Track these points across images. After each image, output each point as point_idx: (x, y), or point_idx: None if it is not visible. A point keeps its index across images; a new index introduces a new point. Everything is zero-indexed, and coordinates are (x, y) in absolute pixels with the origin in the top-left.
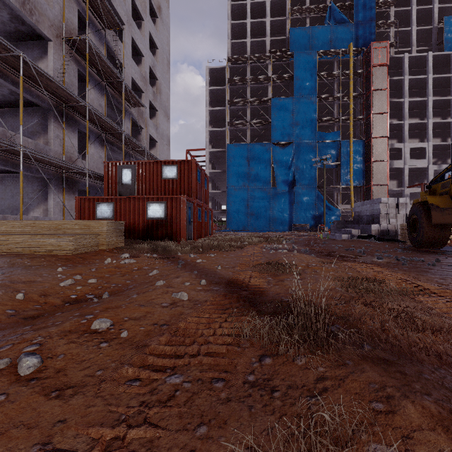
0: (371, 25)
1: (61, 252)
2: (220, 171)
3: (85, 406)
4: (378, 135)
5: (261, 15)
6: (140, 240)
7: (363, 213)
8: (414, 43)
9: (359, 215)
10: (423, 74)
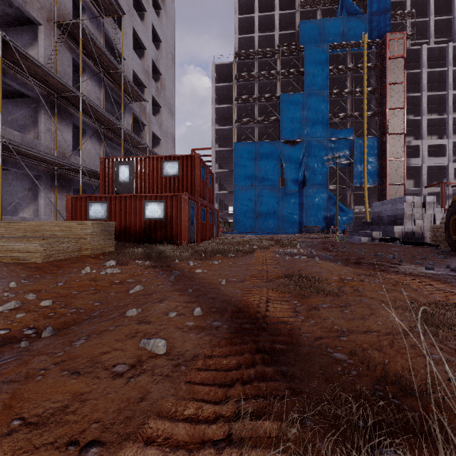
0: (386, 15)
1: (30, 259)
2: (227, 171)
3: None
4: (395, 132)
5: (270, 9)
6: (137, 243)
7: (383, 214)
8: (432, 34)
9: (378, 215)
10: (442, 67)
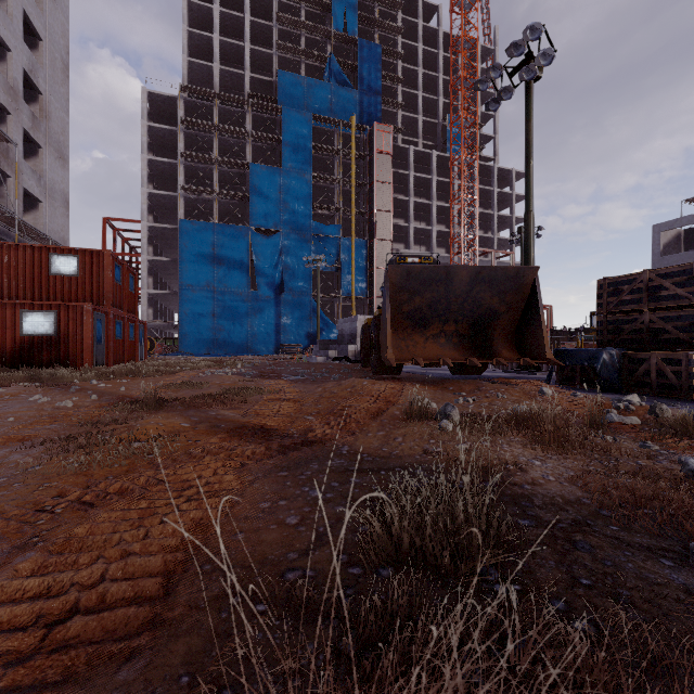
0: (377, 99)
1: None
2: (169, 261)
3: None
4: (382, 237)
5: (238, 35)
6: (8, 368)
7: (345, 332)
8: (421, 135)
9: (342, 333)
10: (429, 173)
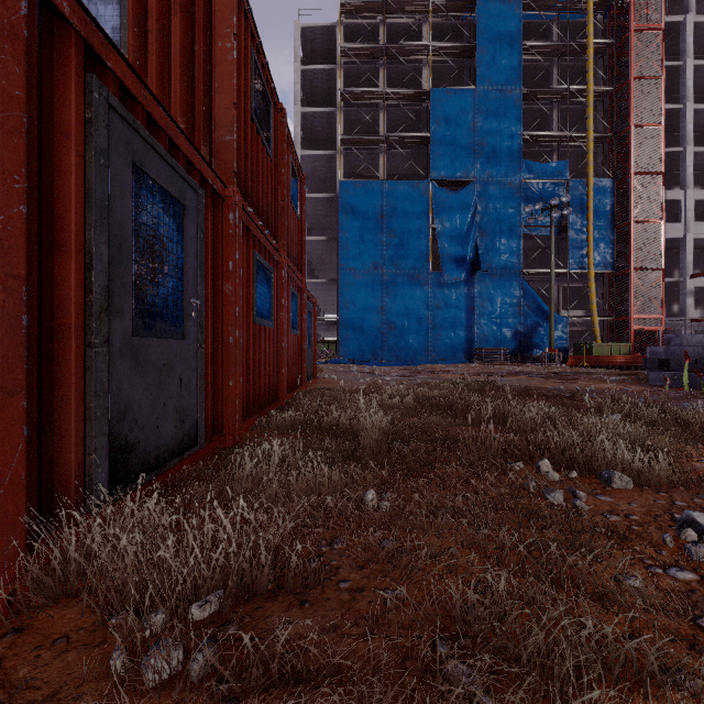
0: None
1: None
2: (325, 240)
3: None
4: (645, 170)
5: None
6: None
7: None
8: (692, 5)
9: None
10: None
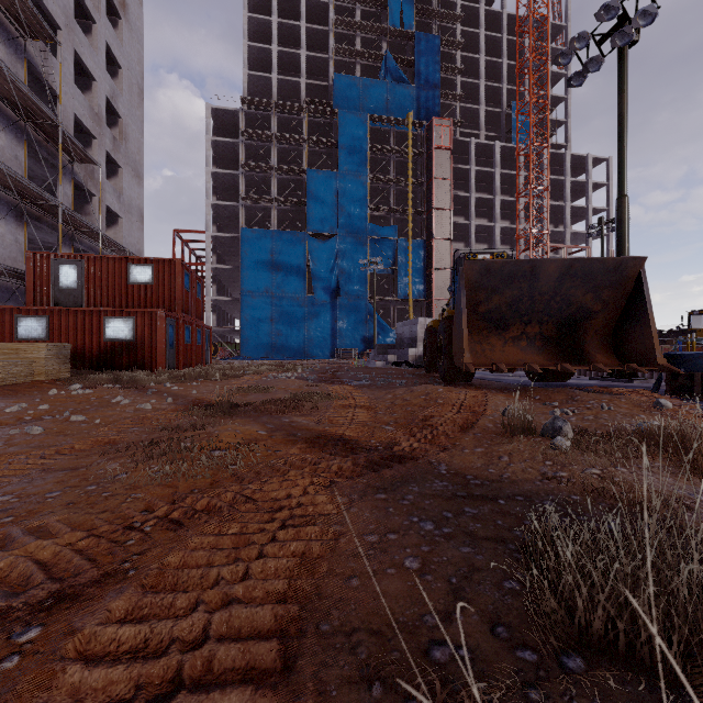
0: (435, 93)
1: None
2: (230, 268)
3: (84, 436)
4: (441, 237)
5: (295, 43)
6: (94, 370)
7: (404, 336)
8: (482, 126)
9: (401, 337)
10: (492, 166)
